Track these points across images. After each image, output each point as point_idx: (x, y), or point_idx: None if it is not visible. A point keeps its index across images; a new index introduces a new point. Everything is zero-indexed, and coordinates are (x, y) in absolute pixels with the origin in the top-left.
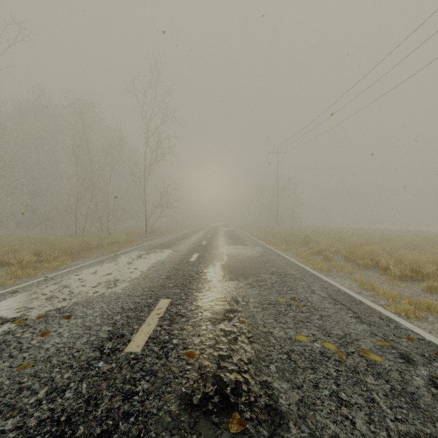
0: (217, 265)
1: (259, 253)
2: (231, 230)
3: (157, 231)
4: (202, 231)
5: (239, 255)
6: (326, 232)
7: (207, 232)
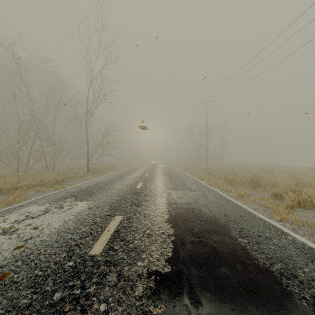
0: (149, 301)
1: (220, 211)
2: (168, 167)
3: (100, 169)
4: (141, 168)
5: (192, 221)
6: (258, 170)
7: (146, 169)
